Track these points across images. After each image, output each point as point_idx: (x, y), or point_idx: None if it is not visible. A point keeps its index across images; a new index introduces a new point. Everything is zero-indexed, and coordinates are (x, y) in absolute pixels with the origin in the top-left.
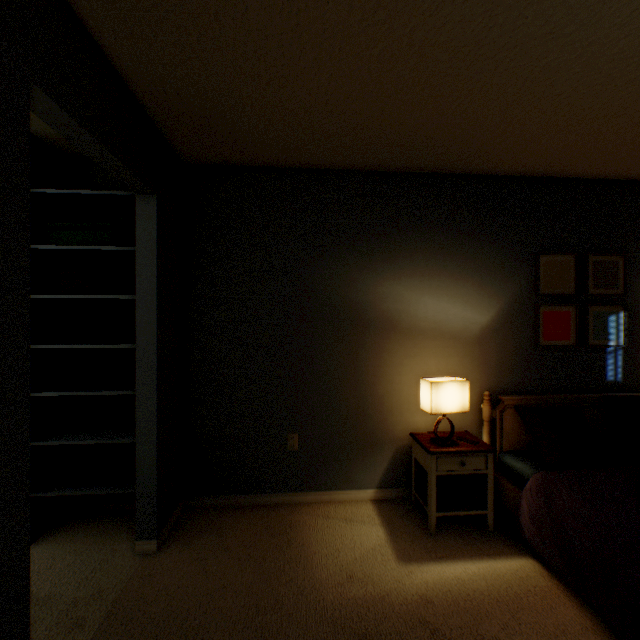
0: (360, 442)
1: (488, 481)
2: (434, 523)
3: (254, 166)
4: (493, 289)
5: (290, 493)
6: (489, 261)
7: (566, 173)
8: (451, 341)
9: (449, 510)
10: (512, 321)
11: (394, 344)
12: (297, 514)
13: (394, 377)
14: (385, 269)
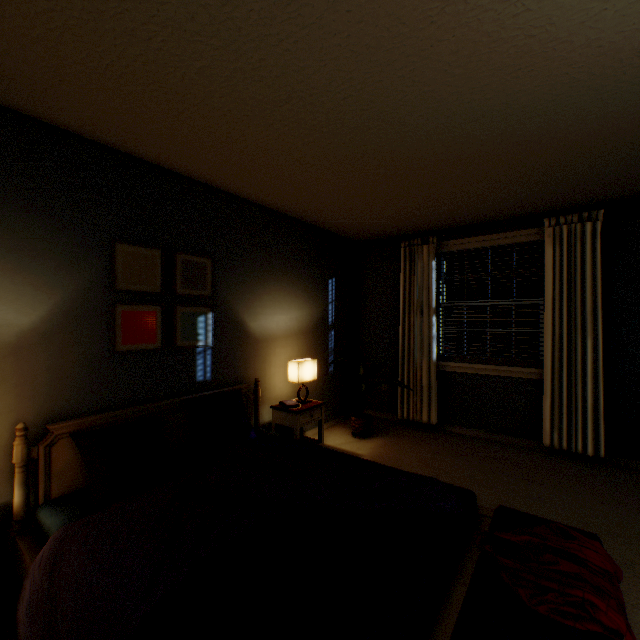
0: None
1: None
2: None
3: None
4: (45, 278)
5: None
6: (37, 239)
7: (149, 156)
8: None
9: None
10: (78, 322)
11: None
12: None
13: None
14: None
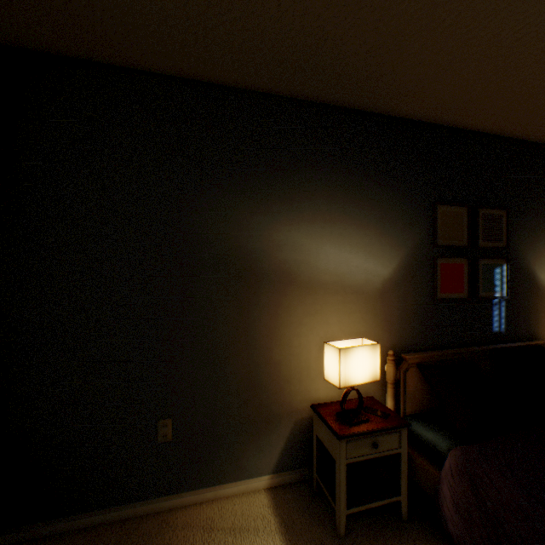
0: (253, 420)
1: (402, 461)
2: (344, 523)
3: (110, 64)
4: (395, 239)
5: (162, 498)
6: (391, 209)
7: (462, 122)
8: (354, 296)
9: (360, 503)
10: (413, 273)
11: (292, 300)
12: (169, 531)
13: (292, 339)
14: (282, 212)
